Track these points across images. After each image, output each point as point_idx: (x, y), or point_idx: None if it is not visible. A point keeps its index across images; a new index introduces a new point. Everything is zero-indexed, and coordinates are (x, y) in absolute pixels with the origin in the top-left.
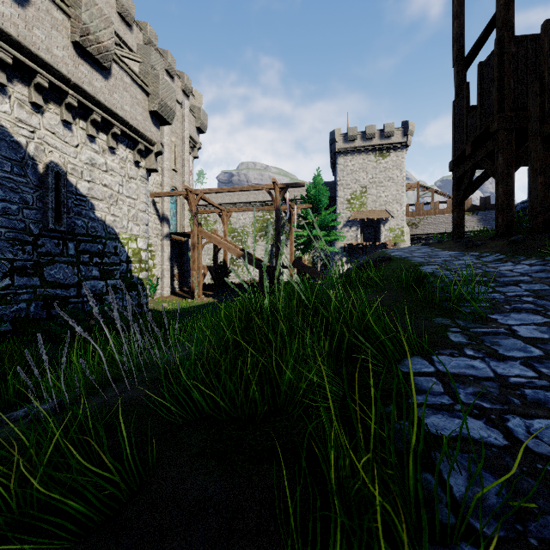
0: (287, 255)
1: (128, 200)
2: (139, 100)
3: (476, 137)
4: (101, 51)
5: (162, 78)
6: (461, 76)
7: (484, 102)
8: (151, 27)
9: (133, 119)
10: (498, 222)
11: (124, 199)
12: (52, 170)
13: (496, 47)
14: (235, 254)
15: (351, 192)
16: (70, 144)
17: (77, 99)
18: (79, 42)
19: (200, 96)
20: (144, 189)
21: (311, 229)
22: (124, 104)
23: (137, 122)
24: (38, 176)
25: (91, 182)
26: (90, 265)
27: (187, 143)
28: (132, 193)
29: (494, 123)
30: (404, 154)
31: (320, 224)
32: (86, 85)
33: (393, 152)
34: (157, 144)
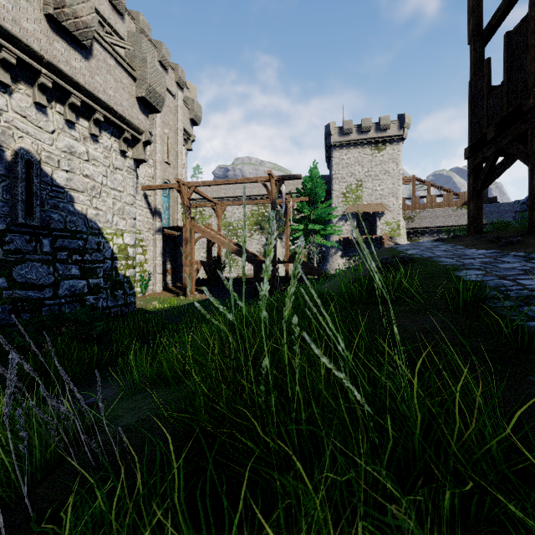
0: (282, 249)
1: (113, 192)
2: (125, 85)
3: (502, 117)
4: (80, 28)
5: (150, 62)
6: (478, 53)
7: (512, 77)
8: (144, 17)
9: (118, 104)
10: (533, 215)
11: (108, 191)
12: (22, 158)
13: (531, 10)
14: (229, 249)
15: (346, 186)
16: (44, 130)
17: (52, 79)
18: (53, 15)
19: (195, 89)
20: (132, 181)
21: (307, 223)
22: (107, 88)
23: (122, 108)
24: (5, 164)
25: (70, 172)
26: (69, 263)
27: (181, 135)
28: (118, 185)
29: (529, 99)
30: (400, 147)
31: (317, 218)
32: (62, 64)
33: (389, 145)
34: (145, 133)
